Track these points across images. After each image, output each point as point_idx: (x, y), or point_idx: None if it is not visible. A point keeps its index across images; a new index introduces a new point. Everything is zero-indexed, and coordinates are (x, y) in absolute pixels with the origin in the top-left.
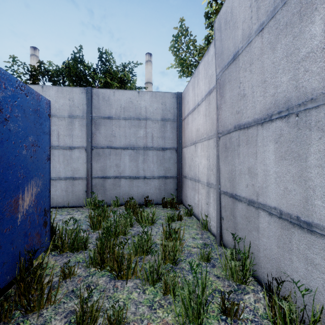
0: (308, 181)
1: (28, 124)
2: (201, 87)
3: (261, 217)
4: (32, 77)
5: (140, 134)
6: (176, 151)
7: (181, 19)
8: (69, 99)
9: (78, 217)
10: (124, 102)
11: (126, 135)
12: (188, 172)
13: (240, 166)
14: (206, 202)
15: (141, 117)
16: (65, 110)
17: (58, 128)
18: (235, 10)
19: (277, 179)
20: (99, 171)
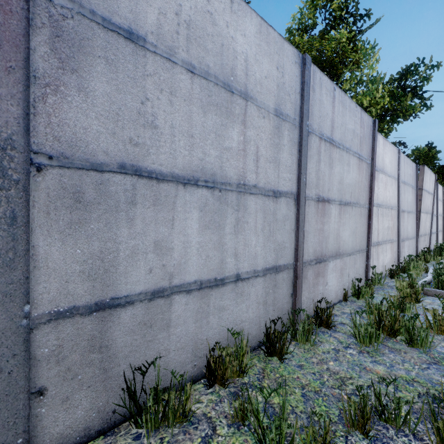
0: (224, 245)
1: None
2: None
3: (176, 303)
4: None
5: None
6: None
7: None
8: None
9: None
10: None
11: None
12: None
13: (135, 241)
14: None
15: None
16: None
17: None
18: None
19: (200, 249)
20: None
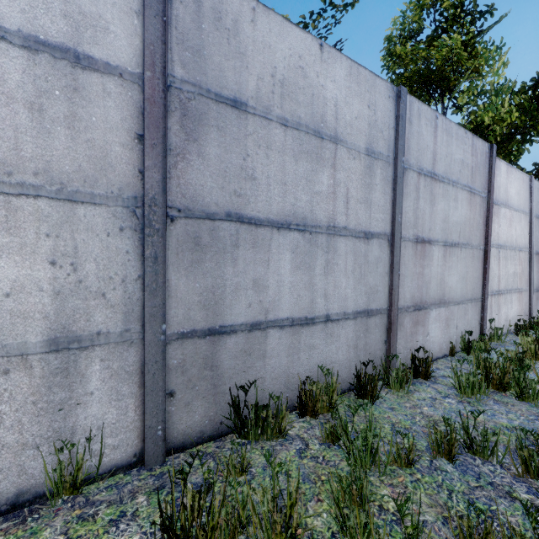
0: (314, 286)
1: None
2: None
3: (270, 336)
4: None
5: None
6: None
7: None
8: None
9: None
10: None
11: None
12: None
13: (238, 279)
14: (47, 410)
15: None
16: None
17: None
18: (246, 39)
19: (291, 289)
20: None
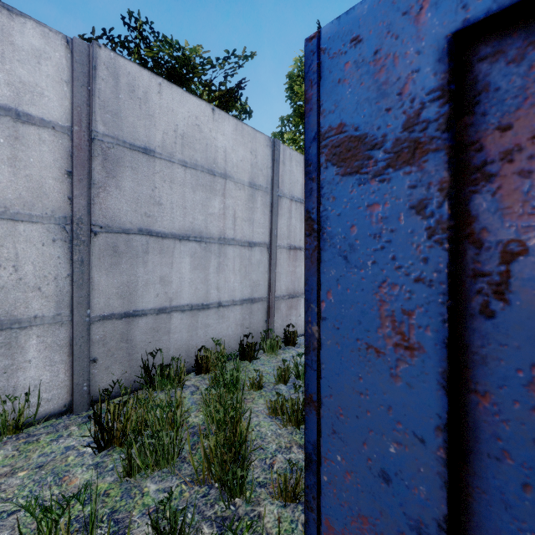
0: (209, 281)
1: None
2: None
3: (174, 318)
4: None
5: None
6: None
7: None
8: None
9: None
10: None
11: None
12: None
13: (148, 276)
14: None
15: None
16: None
17: None
18: (154, 105)
19: (191, 283)
20: None
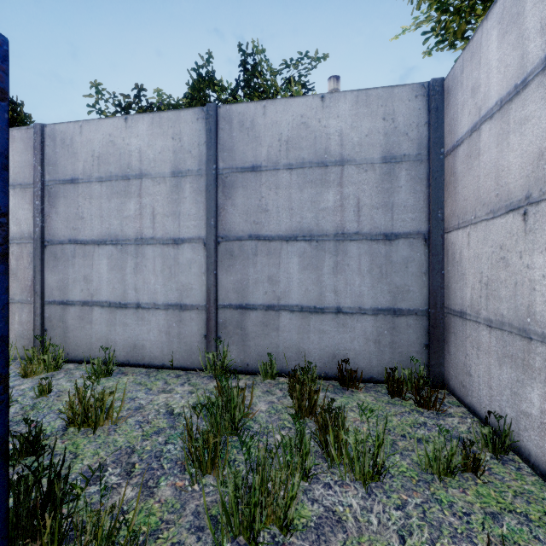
0: None
1: None
2: None
3: None
4: None
5: (327, 203)
6: (427, 242)
7: None
8: (173, 138)
9: (179, 404)
10: (287, 128)
11: (293, 206)
12: (478, 303)
13: None
14: None
15: (329, 158)
16: (166, 162)
17: (153, 200)
18: None
19: None
20: (232, 293)
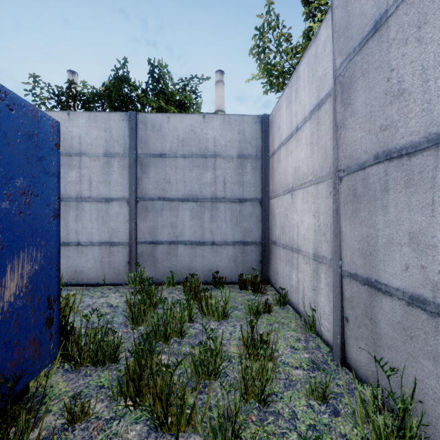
0: None
1: (14, 158)
2: (303, 99)
3: None
4: (60, 103)
5: (207, 179)
6: (261, 204)
7: (268, 1)
8: (105, 130)
9: (115, 302)
10: (182, 132)
11: (186, 180)
12: (280, 236)
13: (389, 230)
14: (312, 287)
15: (208, 153)
16: (100, 146)
17: (90, 171)
18: None
19: None
20: (147, 234)
